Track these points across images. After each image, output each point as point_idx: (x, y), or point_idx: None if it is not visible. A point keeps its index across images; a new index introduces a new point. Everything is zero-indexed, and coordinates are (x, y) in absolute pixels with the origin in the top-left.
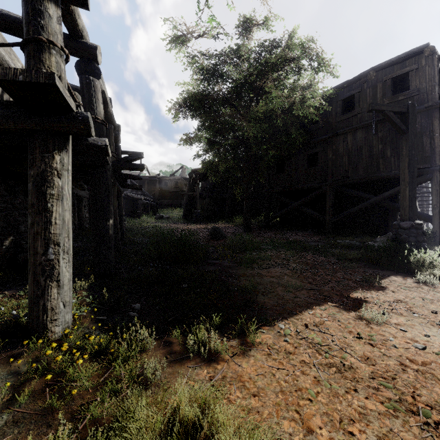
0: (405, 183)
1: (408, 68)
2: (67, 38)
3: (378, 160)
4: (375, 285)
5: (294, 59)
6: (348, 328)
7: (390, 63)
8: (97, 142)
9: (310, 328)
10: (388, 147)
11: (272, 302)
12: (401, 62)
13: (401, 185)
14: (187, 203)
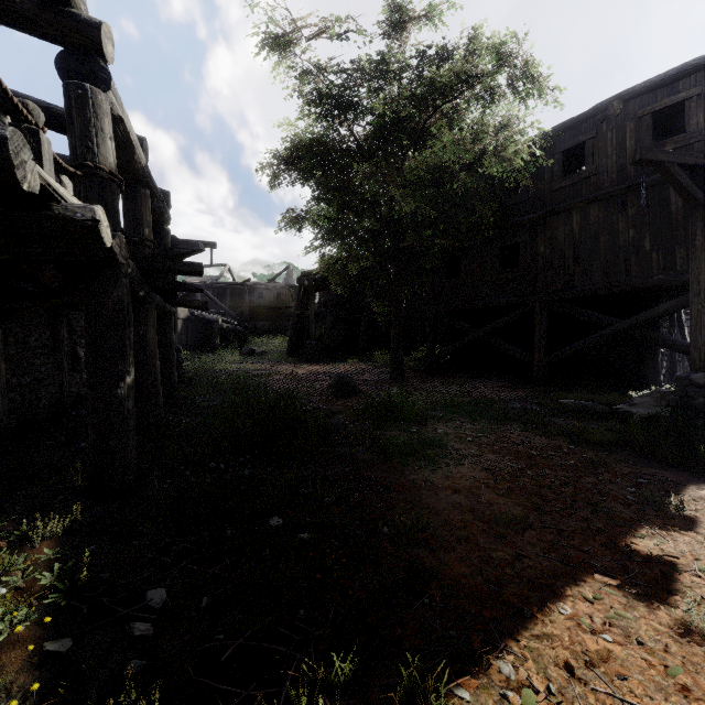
0: (702, 299)
1: (684, 94)
2: (37, 2)
3: (628, 257)
4: (671, 513)
5: (483, 76)
6: (676, 677)
7: (649, 86)
8: (74, 213)
9: (579, 674)
10: (645, 234)
11: (469, 571)
12: (669, 85)
13: (691, 303)
14: (294, 329)
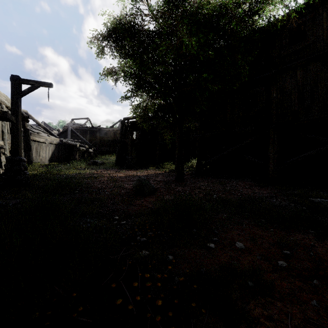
0: None
1: None
2: None
3: None
4: None
5: None
6: None
7: None
8: None
9: None
10: None
11: None
12: None
13: None
14: (119, 150)
